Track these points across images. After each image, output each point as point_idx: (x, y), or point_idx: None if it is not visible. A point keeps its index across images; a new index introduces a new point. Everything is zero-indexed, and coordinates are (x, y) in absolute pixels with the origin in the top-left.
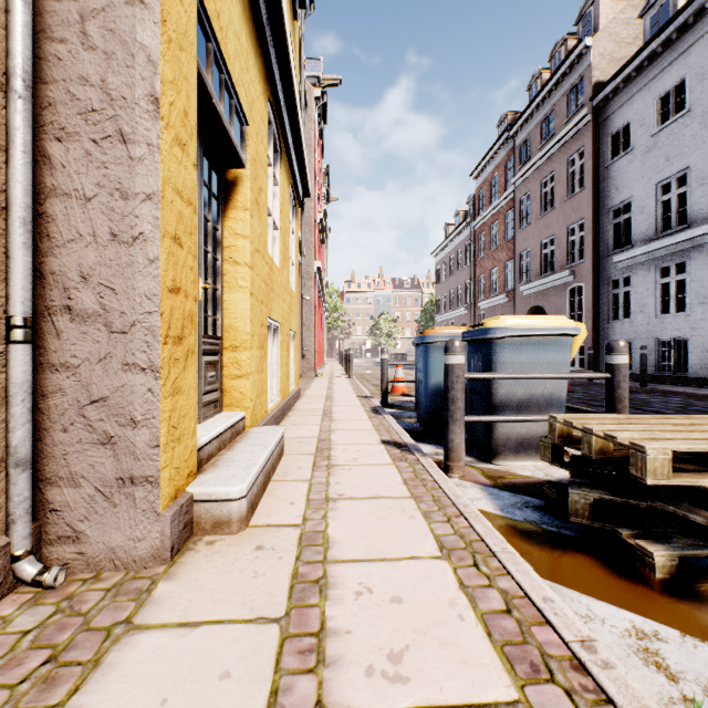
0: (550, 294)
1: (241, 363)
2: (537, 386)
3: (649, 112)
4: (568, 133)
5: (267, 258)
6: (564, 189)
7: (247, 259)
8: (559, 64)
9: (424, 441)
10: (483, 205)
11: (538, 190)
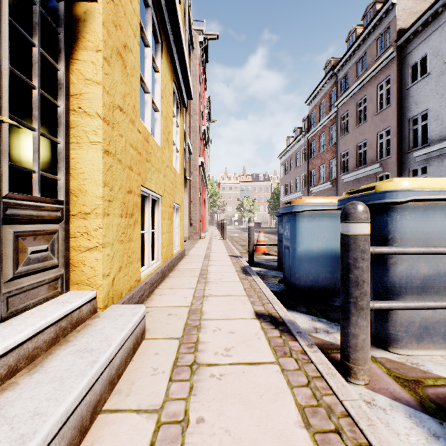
0: (363, 181)
1: (92, 232)
2: (444, 260)
3: (443, 45)
4: (377, 67)
5: (139, 126)
6: (375, 107)
7: (99, 109)
8: (371, 19)
9: (296, 309)
10: (314, 122)
11: (354, 109)
